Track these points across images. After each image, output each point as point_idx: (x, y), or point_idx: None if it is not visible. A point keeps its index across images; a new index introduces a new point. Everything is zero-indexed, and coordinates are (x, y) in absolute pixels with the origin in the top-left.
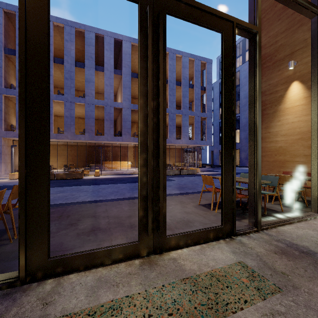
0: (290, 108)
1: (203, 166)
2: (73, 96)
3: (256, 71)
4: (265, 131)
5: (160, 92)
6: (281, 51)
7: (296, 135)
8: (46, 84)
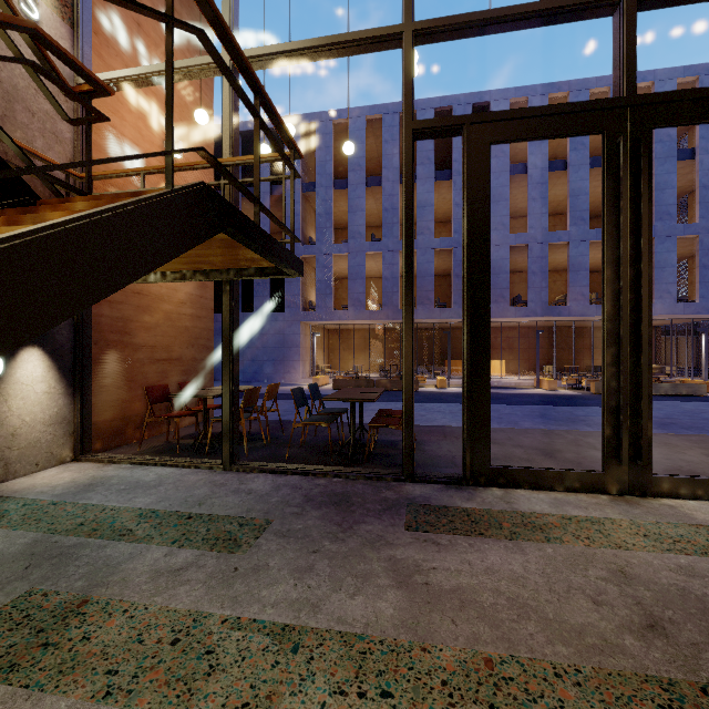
0: None
1: None
2: (396, 239)
3: None
4: None
5: (643, 256)
6: None
7: None
8: (488, 272)
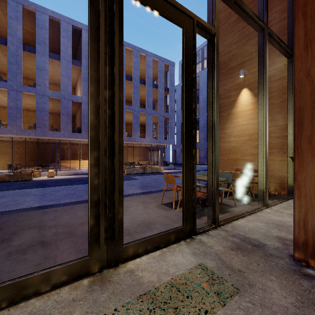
0: (241, 111)
1: (167, 164)
2: (20, 84)
3: (214, 71)
4: (220, 132)
5: (115, 80)
6: (234, 60)
7: (246, 137)
8: None
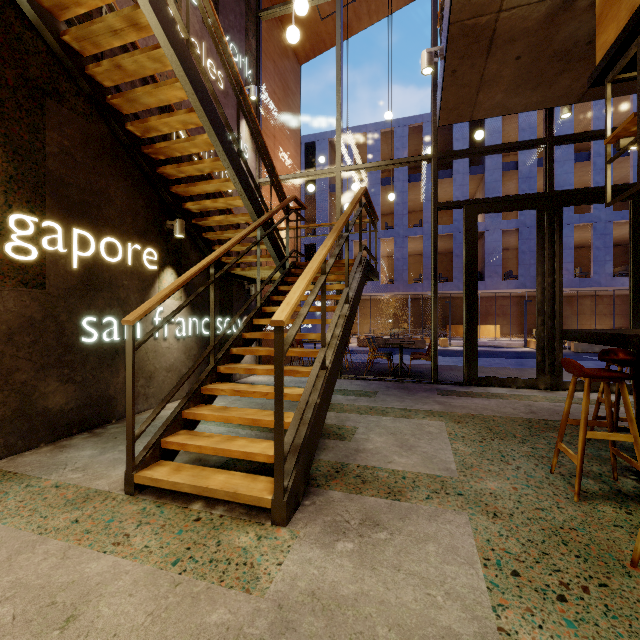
0: None
1: None
2: (406, 227)
3: None
4: None
5: (556, 272)
6: None
7: None
8: (476, 279)
